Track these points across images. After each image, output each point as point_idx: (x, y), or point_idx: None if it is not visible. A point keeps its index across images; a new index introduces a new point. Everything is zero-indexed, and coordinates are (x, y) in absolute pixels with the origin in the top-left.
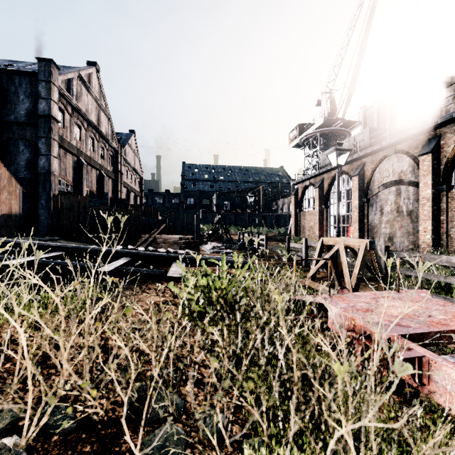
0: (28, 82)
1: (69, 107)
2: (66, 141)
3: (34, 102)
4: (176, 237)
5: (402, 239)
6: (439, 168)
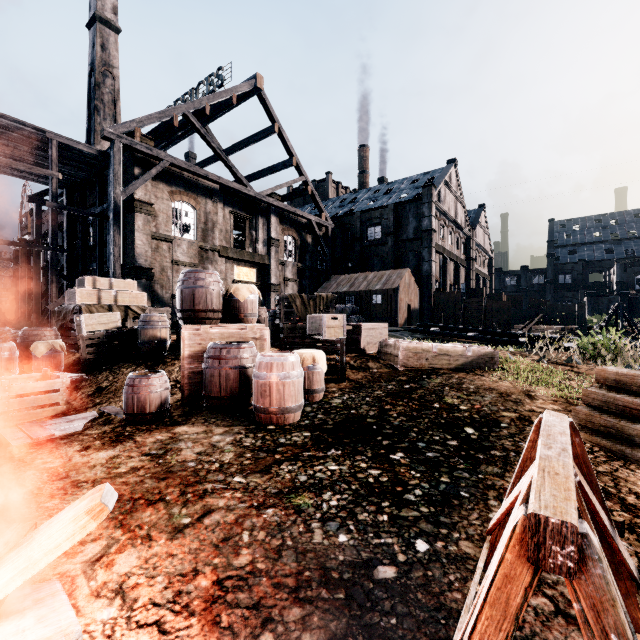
0: (414, 207)
1: (438, 214)
2: (436, 244)
3: (419, 221)
4: (557, 327)
5: None
6: None
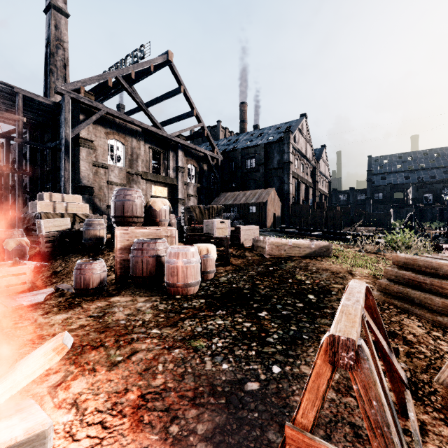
0: (278, 146)
1: (294, 151)
2: (293, 172)
3: (281, 156)
4: (372, 228)
5: None
6: None
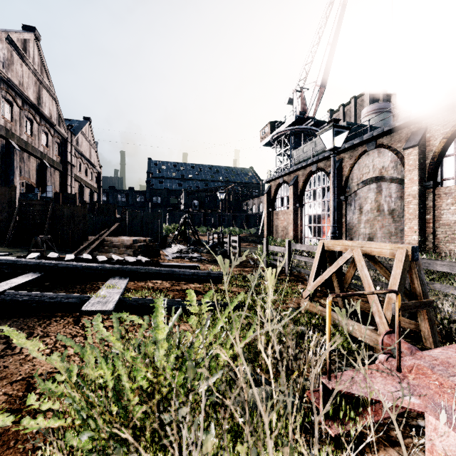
0: None
1: None
2: None
3: None
4: (129, 239)
5: (383, 239)
6: (424, 163)
